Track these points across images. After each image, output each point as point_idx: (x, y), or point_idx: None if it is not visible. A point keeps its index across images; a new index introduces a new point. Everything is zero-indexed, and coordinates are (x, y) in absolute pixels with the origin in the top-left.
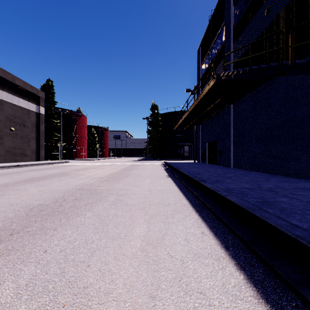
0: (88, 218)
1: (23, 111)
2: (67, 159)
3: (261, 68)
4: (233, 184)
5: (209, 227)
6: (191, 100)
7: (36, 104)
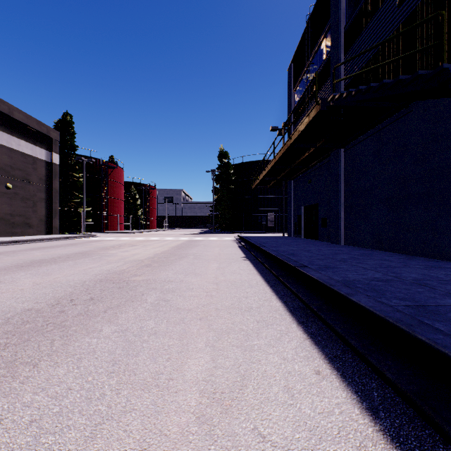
0: (104, 338)
1: (25, 159)
2: (94, 231)
3: (400, 80)
4: (354, 273)
5: (327, 358)
6: (280, 141)
7: (45, 149)
